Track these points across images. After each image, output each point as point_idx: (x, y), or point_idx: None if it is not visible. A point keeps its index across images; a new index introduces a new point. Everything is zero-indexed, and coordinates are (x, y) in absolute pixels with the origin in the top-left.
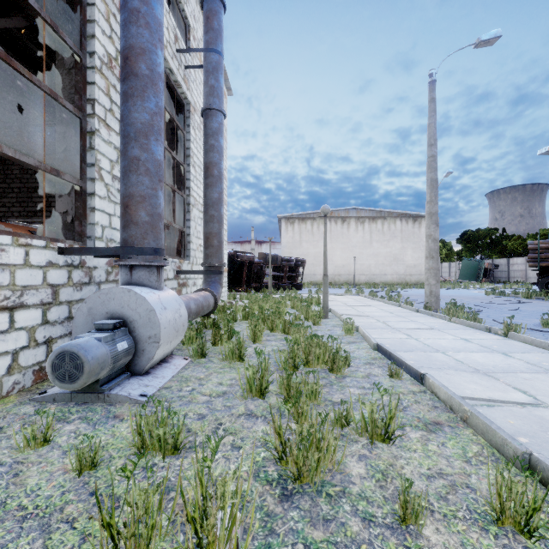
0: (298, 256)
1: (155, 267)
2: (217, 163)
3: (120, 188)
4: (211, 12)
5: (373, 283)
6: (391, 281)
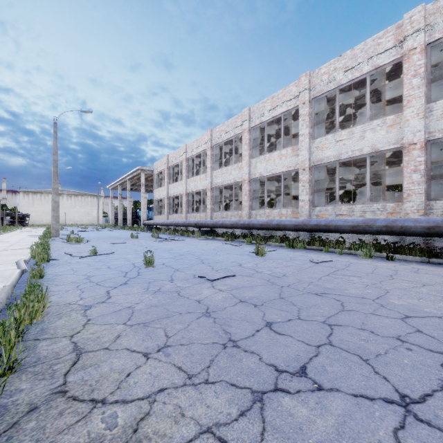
0: (32, 211)
1: None
2: None
3: None
4: None
5: (76, 224)
6: (86, 224)
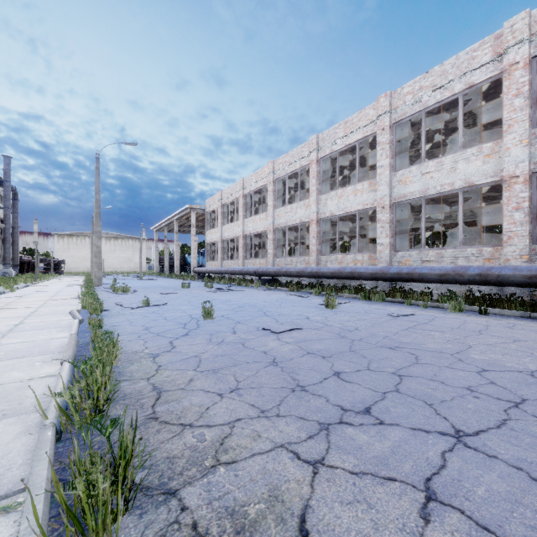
0: (67, 257)
1: (10, 266)
2: (17, 240)
3: (4, 255)
4: (15, 204)
5: (116, 272)
6: (127, 271)
